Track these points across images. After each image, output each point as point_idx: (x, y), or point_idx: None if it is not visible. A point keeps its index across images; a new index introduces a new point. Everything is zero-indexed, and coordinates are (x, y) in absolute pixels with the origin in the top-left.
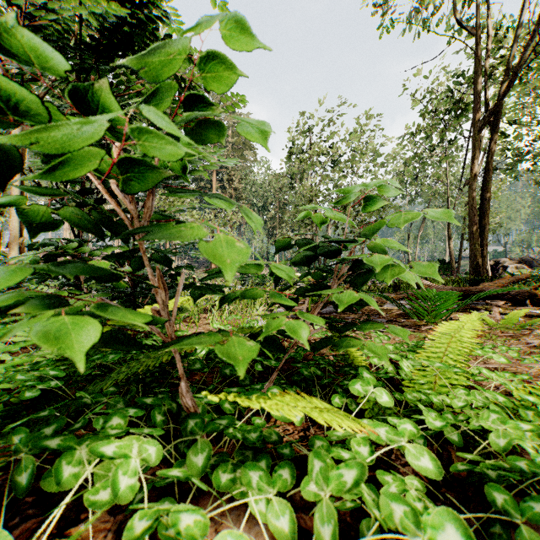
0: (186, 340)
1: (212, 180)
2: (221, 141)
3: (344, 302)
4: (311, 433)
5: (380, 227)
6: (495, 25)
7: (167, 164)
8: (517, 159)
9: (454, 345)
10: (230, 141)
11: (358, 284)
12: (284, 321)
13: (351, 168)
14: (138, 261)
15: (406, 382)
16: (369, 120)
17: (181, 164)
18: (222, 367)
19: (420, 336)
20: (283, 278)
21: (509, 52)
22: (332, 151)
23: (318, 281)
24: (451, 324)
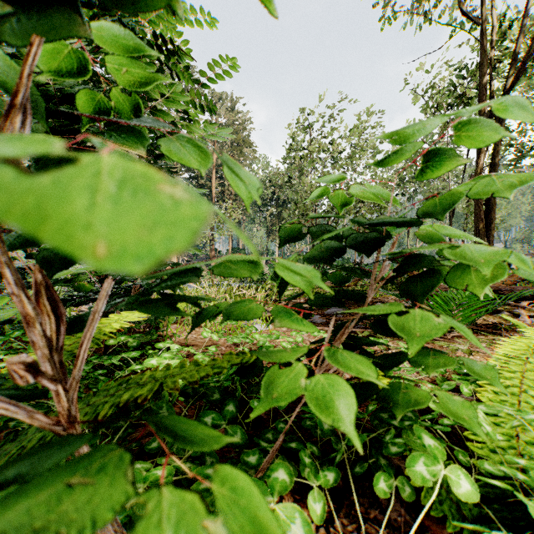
0: (32, 483)
1: (211, 178)
2: (172, 4)
3: (415, 334)
4: (338, 528)
5: (453, 201)
6: (500, 17)
7: (109, 104)
8: (520, 154)
9: (530, 375)
10: (230, 139)
11: (413, 294)
12: (304, 379)
13: (351, 165)
14: (53, 257)
15: (470, 433)
16: (369, 116)
17: (131, 103)
18: (201, 413)
19: (450, 347)
20: (295, 285)
21: (516, 43)
22: (332, 148)
23: (335, 284)
24: (515, 342)
